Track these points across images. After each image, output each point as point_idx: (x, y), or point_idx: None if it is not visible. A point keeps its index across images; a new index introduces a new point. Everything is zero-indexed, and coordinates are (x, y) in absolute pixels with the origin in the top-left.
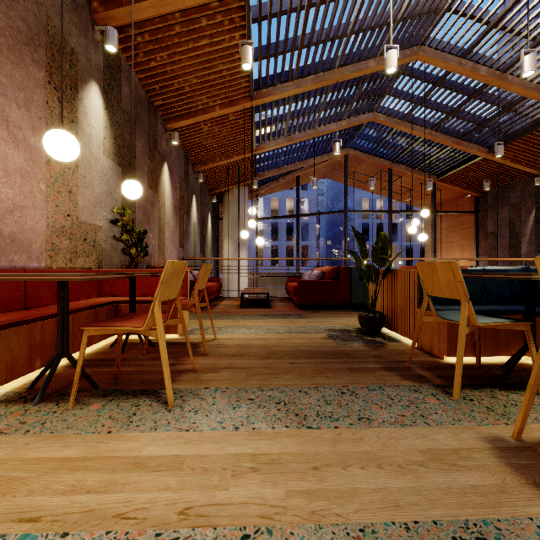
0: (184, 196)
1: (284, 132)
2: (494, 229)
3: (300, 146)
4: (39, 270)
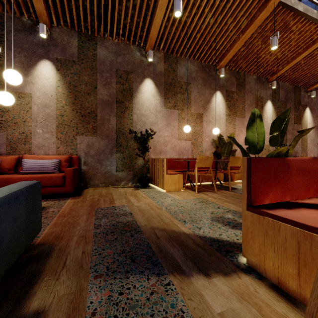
0: None
1: None
2: None
3: None
4: None
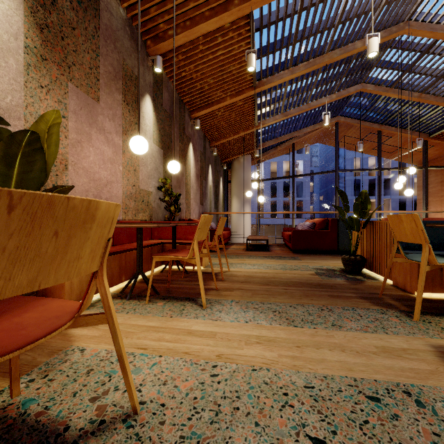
0: (203, 166)
1: (281, 109)
2: None
3: (295, 119)
4: (120, 221)
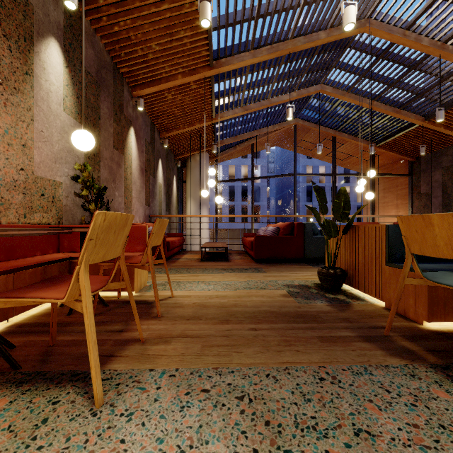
0: (150, 159)
1: (241, 102)
2: (427, 189)
3: (255, 116)
4: None
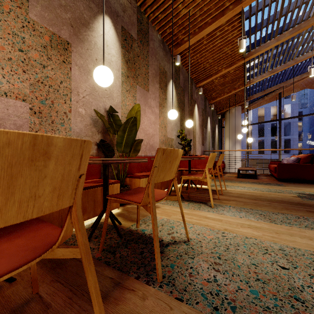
0: (204, 118)
1: (268, 68)
2: None
3: (281, 73)
4: None
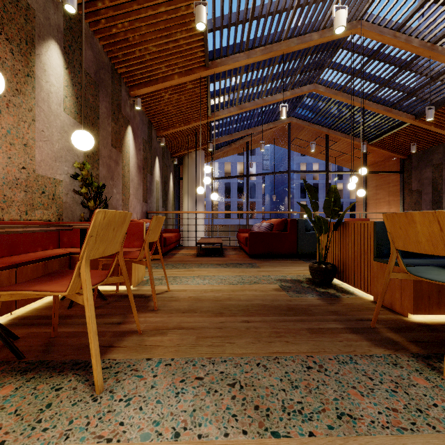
0: (147, 157)
1: (236, 101)
2: (417, 186)
3: (250, 114)
4: None
